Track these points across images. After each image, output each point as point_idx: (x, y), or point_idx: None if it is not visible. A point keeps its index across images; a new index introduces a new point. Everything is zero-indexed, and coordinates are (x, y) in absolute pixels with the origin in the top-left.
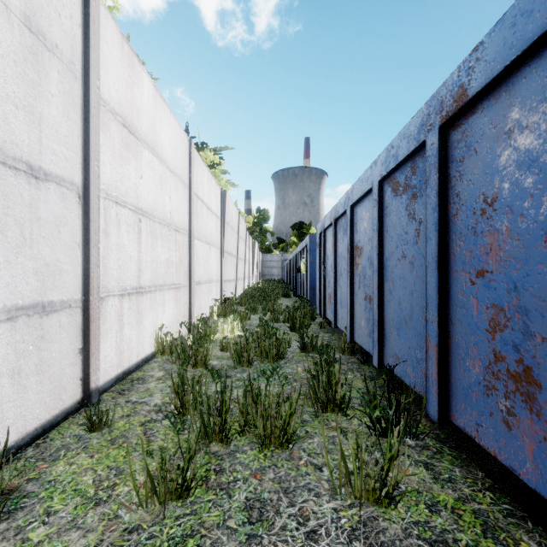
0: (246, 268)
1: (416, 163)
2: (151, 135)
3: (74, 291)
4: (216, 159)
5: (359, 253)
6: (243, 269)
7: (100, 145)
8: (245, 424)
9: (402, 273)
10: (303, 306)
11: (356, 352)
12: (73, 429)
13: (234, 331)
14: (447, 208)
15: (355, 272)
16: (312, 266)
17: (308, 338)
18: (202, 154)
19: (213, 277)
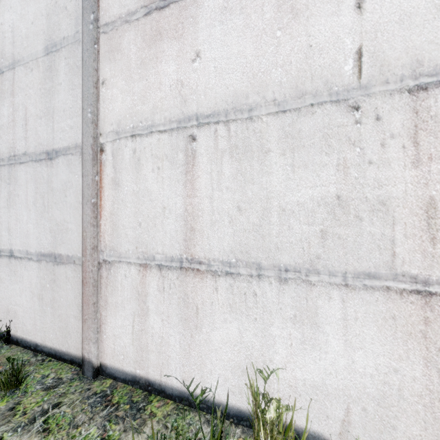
0: None
1: None
2: None
3: (79, 248)
4: None
5: None
6: None
7: (108, 82)
8: None
9: None
10: None
11: None
12: (43, 372)
13: None
14: None
15: None
16: None
17: None
18: None
19: None
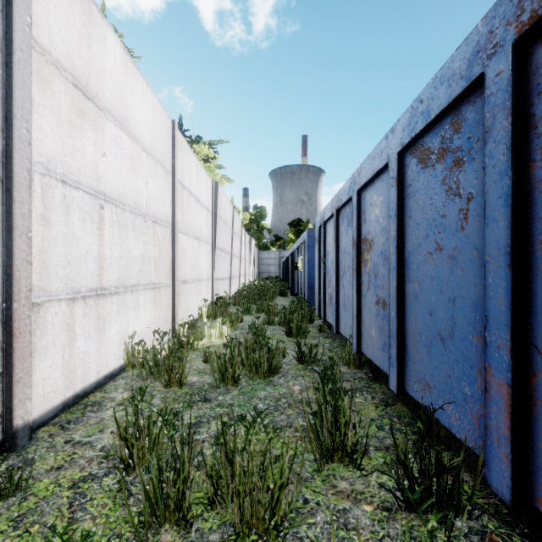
0: (242, 266)
1: (462, 115)
2: (119, 106)
3: None
4: (211, 153)
5: (368, 247)
6: (238, 267)
7: (35, 104)
8: (216, 492)
9: (436, 272)
10: (301, 306)
11: (364, 365)
12: None
13: (223, 336)
14: (527, 170)
15: (362, 270)
16: (310, 263)
17: (306, 347)
18: (196, 147)
19: (203, 275)
